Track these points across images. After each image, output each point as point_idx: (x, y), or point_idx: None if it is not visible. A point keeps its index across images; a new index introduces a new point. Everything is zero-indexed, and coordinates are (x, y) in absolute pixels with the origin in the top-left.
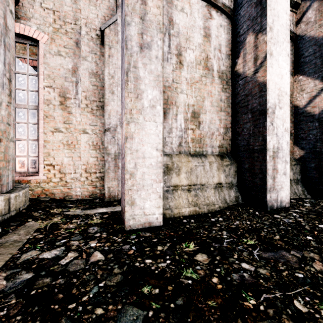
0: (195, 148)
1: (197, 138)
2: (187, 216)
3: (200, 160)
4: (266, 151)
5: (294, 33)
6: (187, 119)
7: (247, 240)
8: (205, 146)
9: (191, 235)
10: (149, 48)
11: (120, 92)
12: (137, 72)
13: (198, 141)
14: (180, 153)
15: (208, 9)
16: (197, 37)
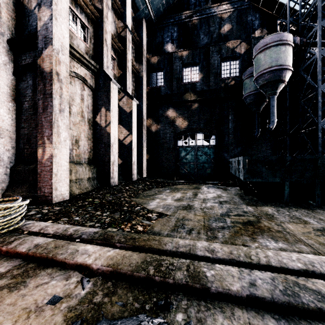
0: (77, 159)
1: (78, 154)
2: (78, 194)
3: (80, 166)
4: (110, 162)
5: (119, 104)
6: (73, 144)
7: (107, 195)
8: (81, 158)
9: (87, 198)
10: (64, 112)
11: (0, 108)
12: (58, 123)
13: (78, 156)
14: (69, 162)
15: (83, 85)
16: (78, 99)
